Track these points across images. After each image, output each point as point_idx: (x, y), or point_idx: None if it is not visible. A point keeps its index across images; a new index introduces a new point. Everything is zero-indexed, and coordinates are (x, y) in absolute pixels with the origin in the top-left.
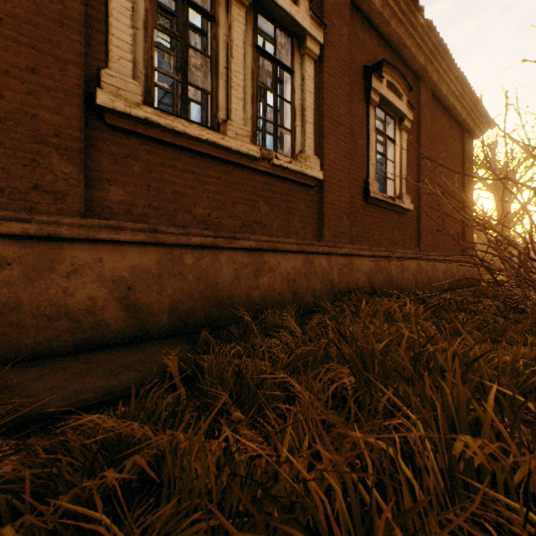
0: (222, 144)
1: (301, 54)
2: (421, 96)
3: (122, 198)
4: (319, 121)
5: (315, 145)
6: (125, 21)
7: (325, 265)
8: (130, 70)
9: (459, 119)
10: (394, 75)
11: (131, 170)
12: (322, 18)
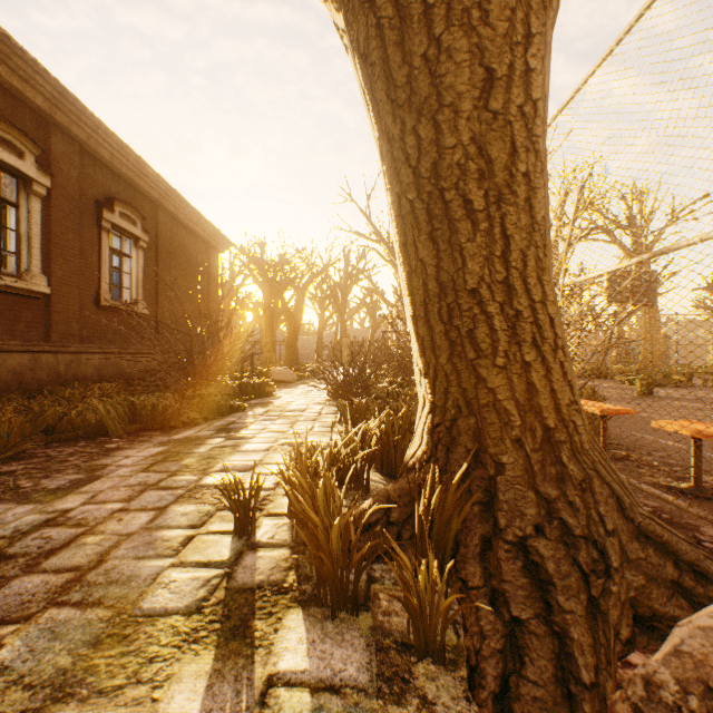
0: None
1: (28, 192)
2: (160, 220)
3: None
4: (48, 244)
5: (43, 264)
6: None
7: (53, 361)
8: None
9: (203, 237)
10: (129, 208)
11: None
12: (50, 163)
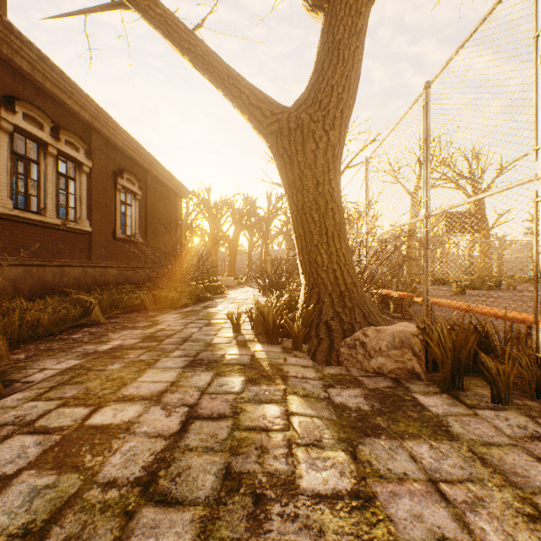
0: (46, 221)
1: (80, 171)
2: (148, 181)
3: (3, 246)
4: (89, 201)
5: (87, 213)
6: (5, 175)
7: (93, 272)
8: (7, 194)
9: (173, 190)
10: (131, 175)
11: (6, 234)
12: (91, 152)
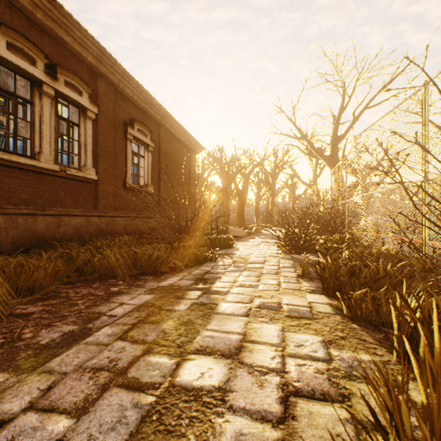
0: (38, 166)
1: (85, 116)
2: (161, 134)
3: None
4: (96, 149)
5: (93, 161)
6: None
7: (98, 221)
8: None
9: (186, 144)
10: (142, 126)
11: None
12: (97, 99)
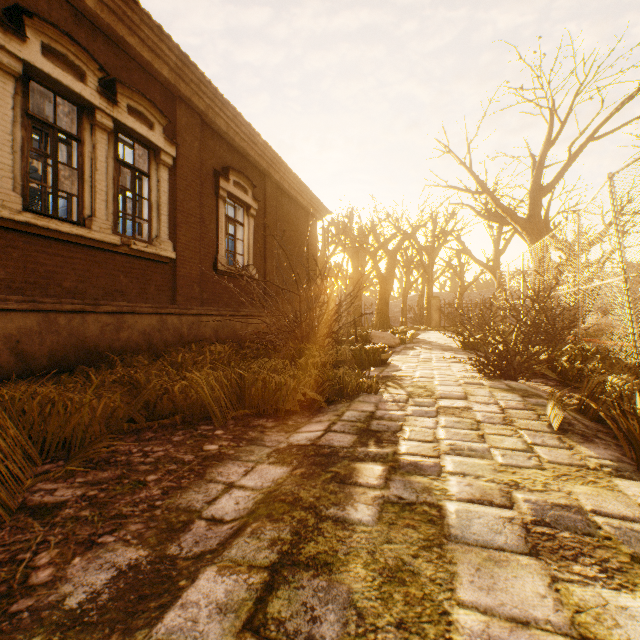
0: (89, 236)
1: (157, 162)
2: (267, 190)
3: (4, 277)
4: (174, 212)
5: (170, 231)
6: (7, 150)
7: (177, 322)
8: (11, 185)
9: (303, 206)
10: (241, 177)
11: (11, 256)
12: (176, 135)
